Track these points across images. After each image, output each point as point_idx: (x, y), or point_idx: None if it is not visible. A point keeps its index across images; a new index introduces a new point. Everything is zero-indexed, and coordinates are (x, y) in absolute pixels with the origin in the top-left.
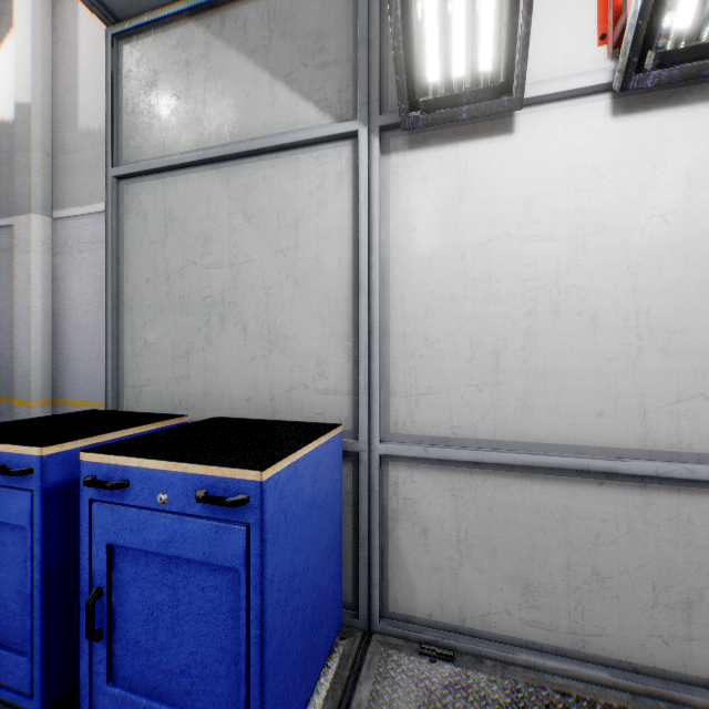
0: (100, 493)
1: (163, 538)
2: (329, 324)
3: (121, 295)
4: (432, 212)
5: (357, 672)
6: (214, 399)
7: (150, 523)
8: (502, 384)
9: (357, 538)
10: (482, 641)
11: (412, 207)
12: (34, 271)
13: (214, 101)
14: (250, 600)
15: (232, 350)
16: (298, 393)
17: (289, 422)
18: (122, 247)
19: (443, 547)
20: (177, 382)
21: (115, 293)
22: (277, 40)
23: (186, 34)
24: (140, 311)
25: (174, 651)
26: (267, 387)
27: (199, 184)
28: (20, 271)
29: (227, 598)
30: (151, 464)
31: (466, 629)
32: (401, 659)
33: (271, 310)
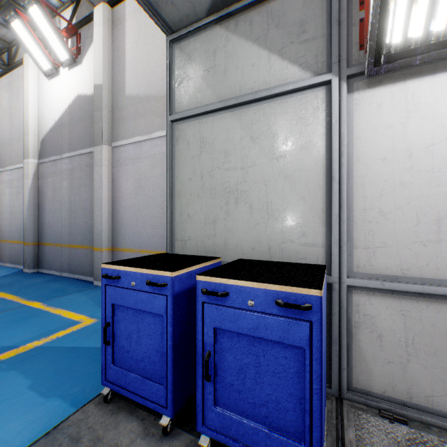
0: (209, 298)
1: (251, 326)
2: (309, 202)
3: (173, 188)
4: (385, 128)
5: (341, 422)
6: (231, 248)
7: (242, 317)
8: (442, 241)
9: (329, 338)
10: (426, 414)
11: (370, 126)
12: (103, 177)
13: (231, 71)
14: (313, 367)
15: (242, 219)
16: (287, 245)
17: (290, 263)
18: (174, 161)
19: (394, 348)
20: (208, 238)
21: (171, 187)
22: (272, 29)
23: (213, 34)
24: (185, 197)
25: (256, 392)
26: (266, 241)
27: (222, 121)
28: (96, 177)
29: (294, 365)
30: (243, 283)
31: (413, 404)
32: (369, 418)
33: (269, 195)
